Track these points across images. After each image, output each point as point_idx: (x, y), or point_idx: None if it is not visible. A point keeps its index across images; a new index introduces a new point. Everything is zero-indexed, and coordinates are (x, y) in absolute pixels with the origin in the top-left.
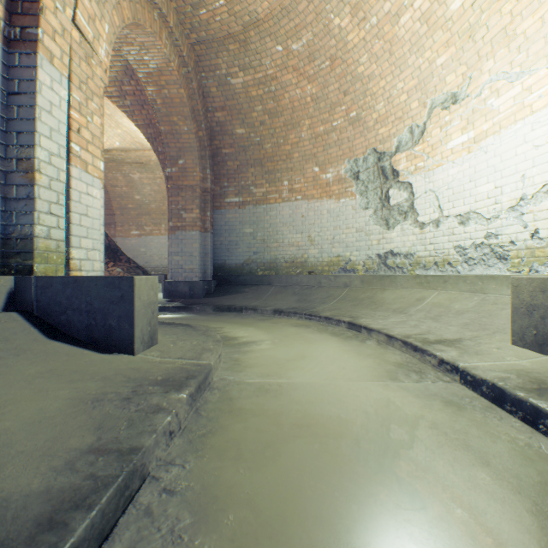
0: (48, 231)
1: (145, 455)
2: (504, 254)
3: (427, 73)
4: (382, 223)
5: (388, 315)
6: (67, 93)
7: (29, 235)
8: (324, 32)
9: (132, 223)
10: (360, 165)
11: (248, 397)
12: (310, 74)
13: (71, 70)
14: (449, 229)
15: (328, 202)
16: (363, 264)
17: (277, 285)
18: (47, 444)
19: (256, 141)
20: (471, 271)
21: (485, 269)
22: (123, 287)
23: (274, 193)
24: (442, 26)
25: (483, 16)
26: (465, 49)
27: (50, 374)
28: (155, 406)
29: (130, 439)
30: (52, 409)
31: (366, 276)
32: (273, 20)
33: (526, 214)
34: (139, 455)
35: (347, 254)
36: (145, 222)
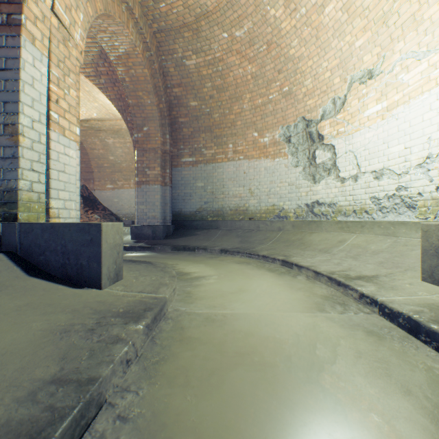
0: (30, 185)
1: (102, 384)
2: (413, 204)
3: (347, 53)
4: (309, 178)
5: (315, 254)
6: (47, 70)
7: (14, 188)
8: (261, 21)
9: (107, 178)
10: (291, 131)
11: (197, 327)
12: (250, 56)
13: (50, 51)
14: (365, 183)
15: (265, 161)
16: (294, 211)
17: (224, 229)
18: (14, 375)
19: (206, 112)
20: (384, 217)
21: (396, 216)
22: (92, 232)
23: (221, 154)
24: (360, 14)
25: (395, 5)
26: (379, 33)
27: (26, 307)
28: (115, 337)
29: (89, 369)
30: (24, 340)
31: (297, 221)
32: (220, 12)
33: (431, 170)
34: (96, 386)
35: (280, 204)
36: (118, 178)
